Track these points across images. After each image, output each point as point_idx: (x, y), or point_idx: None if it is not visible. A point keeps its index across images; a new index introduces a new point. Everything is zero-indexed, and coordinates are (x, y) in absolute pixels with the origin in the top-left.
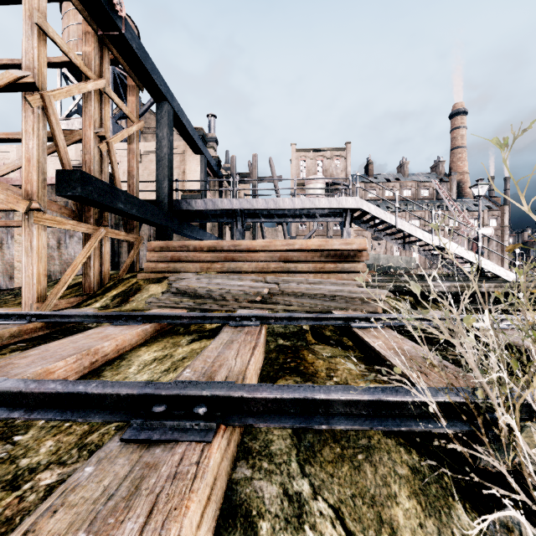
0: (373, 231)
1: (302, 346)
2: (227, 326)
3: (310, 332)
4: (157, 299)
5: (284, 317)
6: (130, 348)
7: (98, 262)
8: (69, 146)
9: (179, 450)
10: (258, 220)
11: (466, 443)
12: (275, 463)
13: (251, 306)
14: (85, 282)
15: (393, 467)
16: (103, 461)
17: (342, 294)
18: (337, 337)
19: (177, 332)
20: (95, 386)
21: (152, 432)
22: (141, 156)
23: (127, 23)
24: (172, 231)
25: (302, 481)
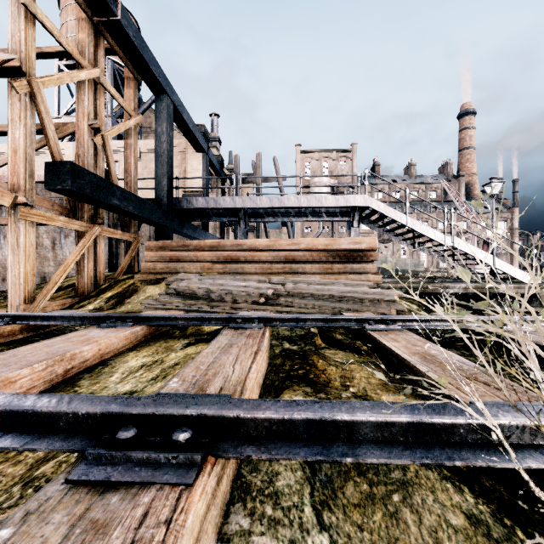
0: (382, 231)
1: (311, 350)
2: (226, 328)
3: (319, 336)
4: (154, 301)
5: (290, 319)
6: (116, 353)
7: (92, 262)
8: (66, 144)
9: (145, 498)
10: (262, 220)
11: (541, 481)
12: (283, 508)
13: (254, 308)
14: (79, 283)
15: (442, 515)
16: (30, 518)
17: (352, 295)
18: (349, 340)
19: (172, 335)
20: (47, 402)
21: (112, 469)
22: (140, 154)
23: (123, 9)
24: (172, 231)
25: (320, 538)
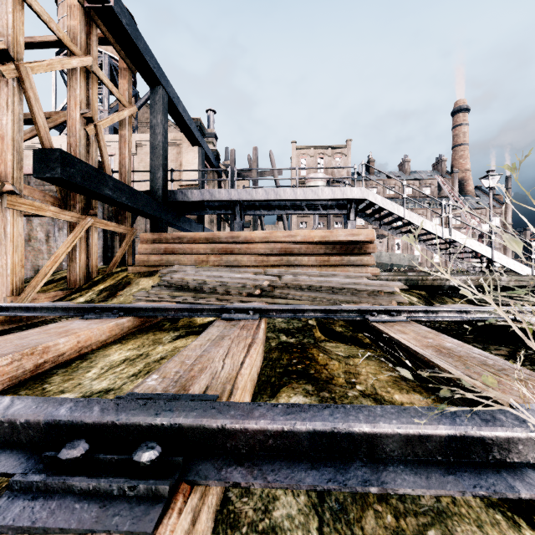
0: (379, 225)
1: (310, 343)
2: (219, 319)
3: (317, 328)
4: (147, 293)
5: (287, 310)
6: (98, 346)
7: (84, 254)
8: (62, 138)
9: None
10: (258, 213)
11: None
12: None
13: (250, 301)
14: (70, 275)
15: None
16: None
17: (350, 286)
18: (350, 333)
19: (162, 327)
20: None
21: (42, 506)
22: (136, 148)
23: None
24: (167, 224)
25: None
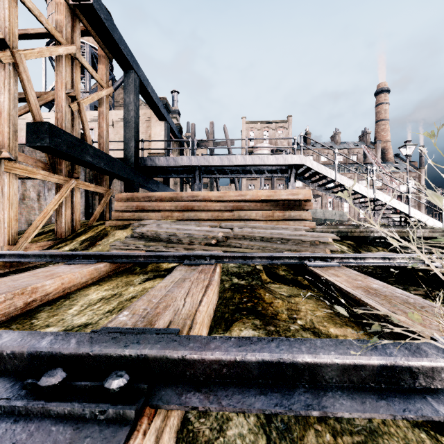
0: (314, 186)
1: (258, 285)
2: (181, 265)
3: (264, 272)
4: (121, 243)
5: (238, 257)
6: (79, 287)
7: (69, 210)
8: (51, 114)
9: None
10: (214, 176)
11: None
12: None
13: (207, 249)
14: (57, 228)
15: None
16: None
17: (291, 237)
18: (291, 276)
19: (133, 271)
20: None
21: (22, 429)
22: (113, 122)
23: None
24: (139, 185)
25: None
